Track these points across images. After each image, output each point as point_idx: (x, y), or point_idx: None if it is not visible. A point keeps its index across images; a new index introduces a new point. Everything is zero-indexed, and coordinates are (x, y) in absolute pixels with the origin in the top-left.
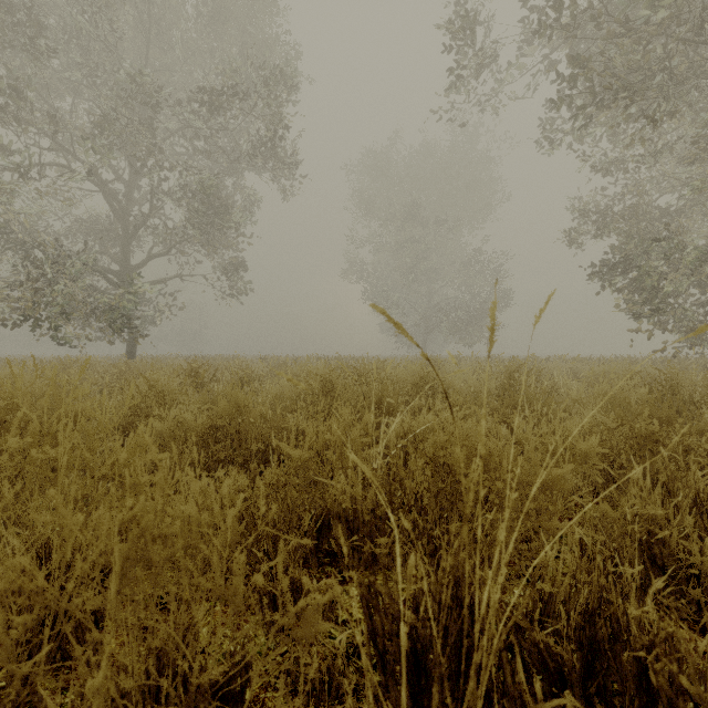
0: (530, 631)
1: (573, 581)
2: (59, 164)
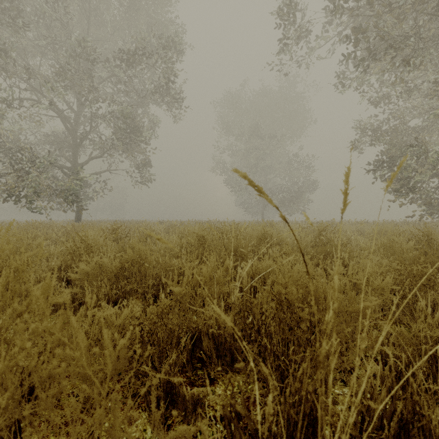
0: (359, 438)
1: (382, 387)
2: (32, 99)
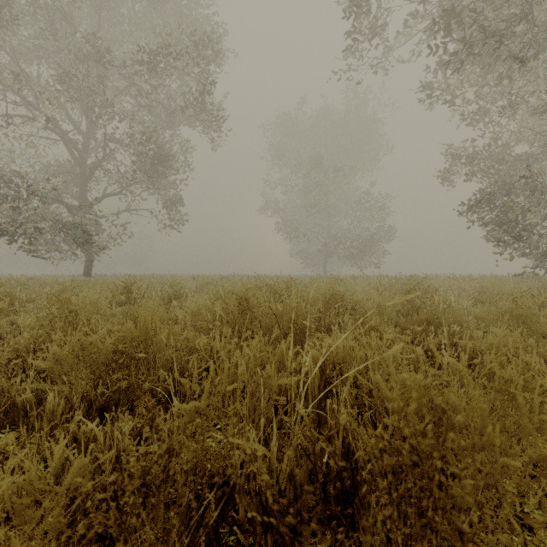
0: None
1: None
2: (25, 116)
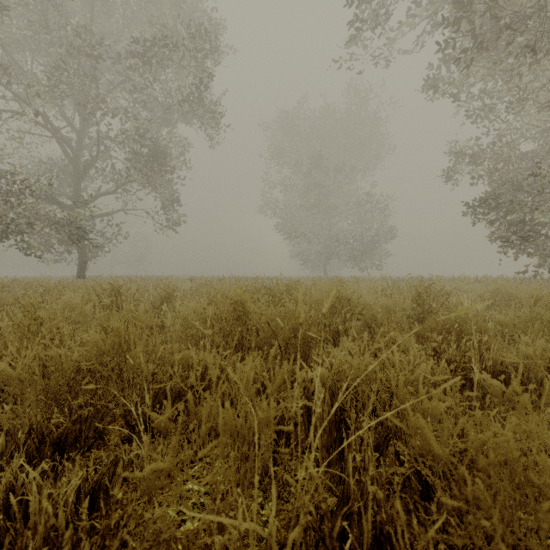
0: None
1: None
2: (15, 111)
